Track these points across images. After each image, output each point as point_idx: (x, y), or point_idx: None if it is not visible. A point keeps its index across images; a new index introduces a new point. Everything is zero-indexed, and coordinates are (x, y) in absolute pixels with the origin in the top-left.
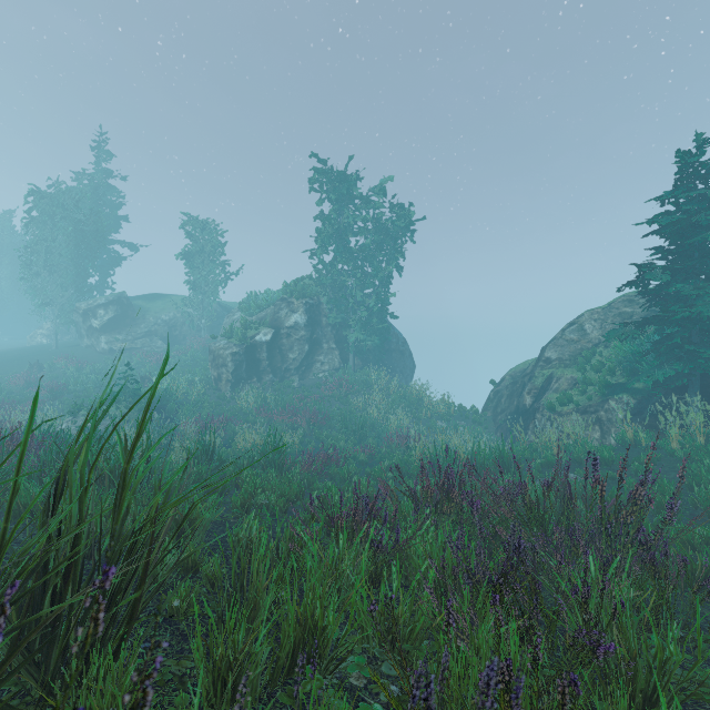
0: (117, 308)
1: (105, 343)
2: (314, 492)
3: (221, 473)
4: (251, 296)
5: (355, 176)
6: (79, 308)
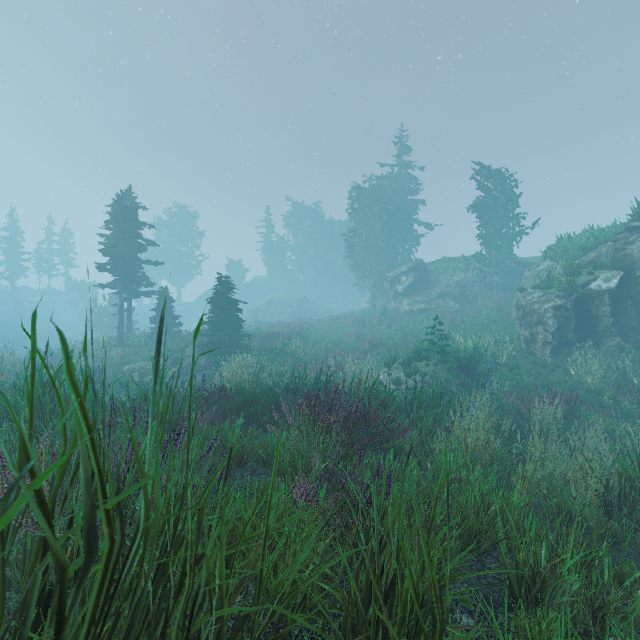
0: (415, 274)
1: (407, 305)
2: None
3: None
4: (561, 241)
5: None
6: (388, 277)
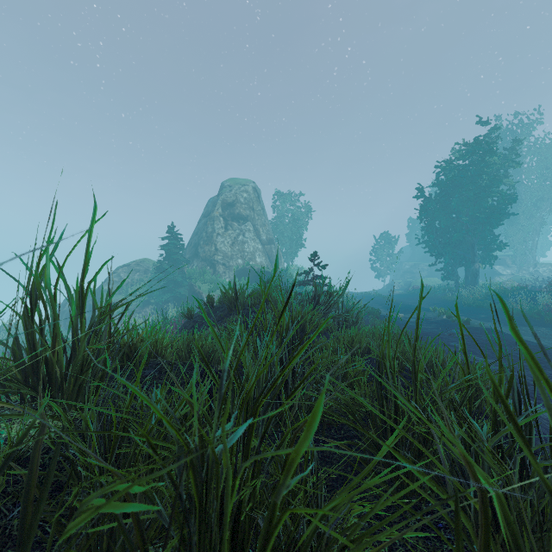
0: None
1: None
2: None
3: None
4: None
5: None
6: None
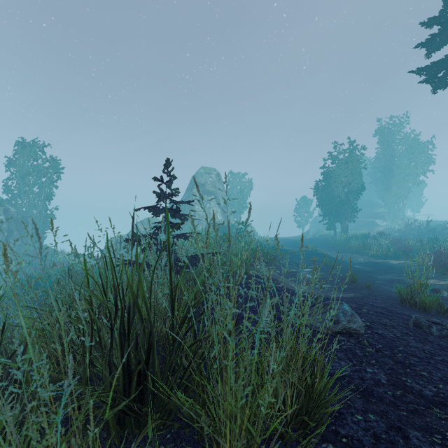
0: None
1: None
2: None
3: None
4: None
5: (40, 147)
6: None
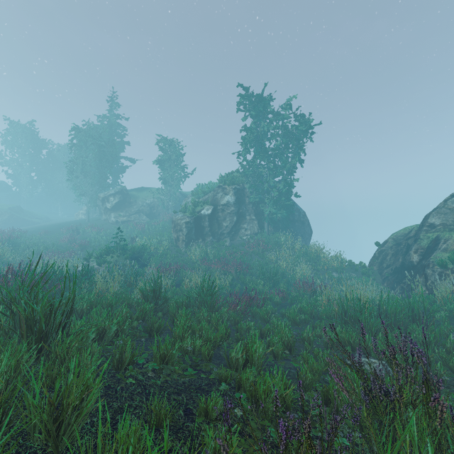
0: (120, 196)
1: (114, 217)
2: (238, 333)
3: (165, 308)
4: (199, 186)
5: (269, 97)
6: (99, 197)
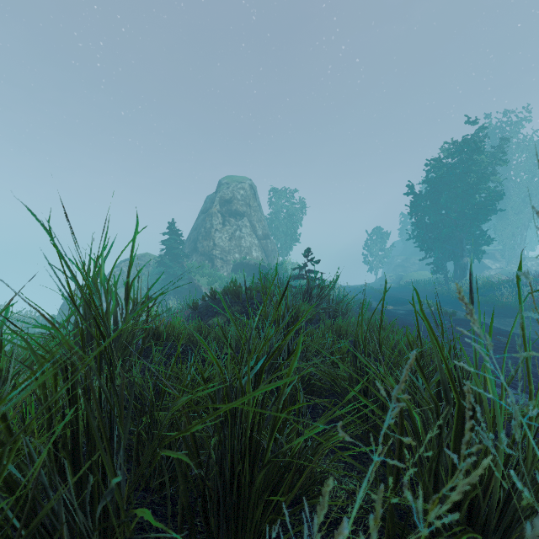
0: None
1: None
2: None
3: None
4: None
5: None
6: None
